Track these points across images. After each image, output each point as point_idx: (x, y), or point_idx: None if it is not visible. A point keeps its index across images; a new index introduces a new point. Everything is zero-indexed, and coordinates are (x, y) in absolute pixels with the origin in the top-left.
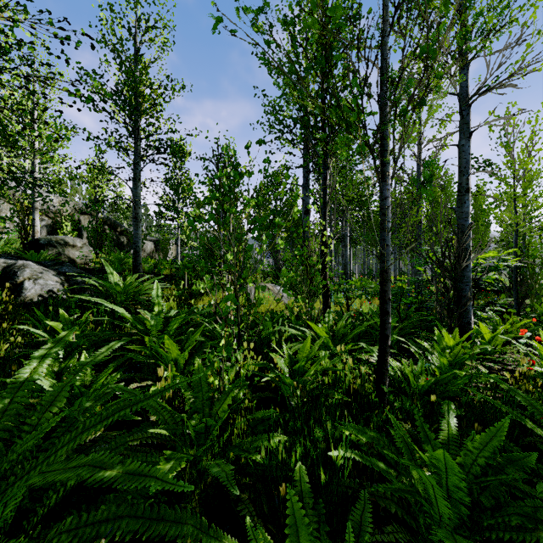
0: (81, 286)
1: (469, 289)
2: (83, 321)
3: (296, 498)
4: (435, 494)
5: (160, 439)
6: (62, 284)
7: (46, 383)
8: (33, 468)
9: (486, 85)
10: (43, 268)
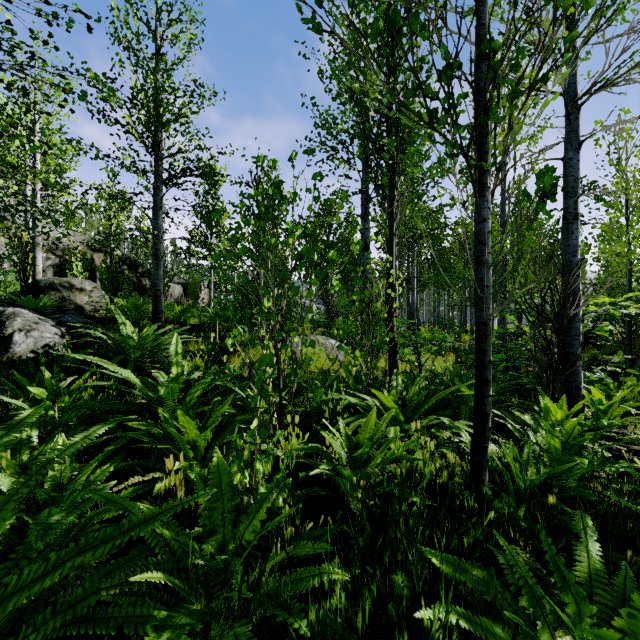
0: (84, 339)
1: (580, 345)
2: (77, 387)
3: None
4: None
5: (154, 581)
6: (62, 337)
7: (4, 482)
8: None
9: (603, 79)
10: (39, 317)
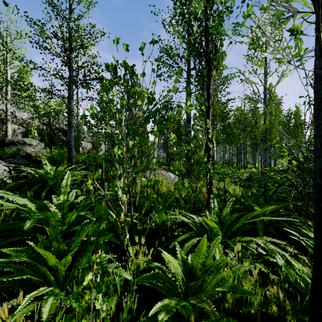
0: (19, 174)
1: None
2: None
3: None
4: None
5: None
6: (9, 172)
7: None
8: None
9: None
10: None
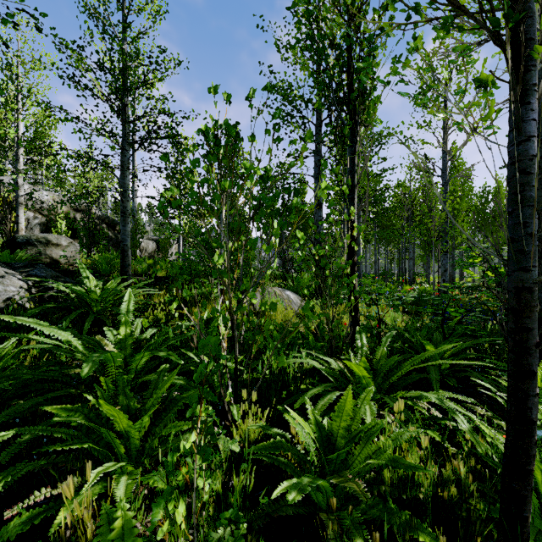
0: (46, 293)
1: None
2: (8, 352)
3: None
4: None
5: None
6: (28, 290)
7: None
8: None
9: None
10: (7, 271)
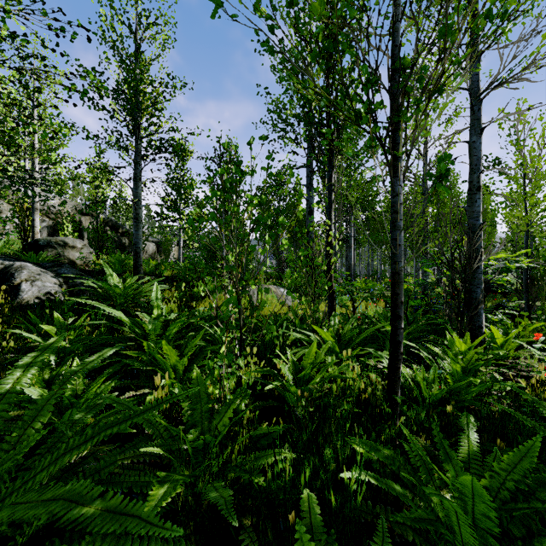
0: (79, 288)
1: (481, 292)
2: (79, 324)
3: (305, 536)
4: (460, 522)
5: (154, 456)
6: (60, 286)
7: (34, 393)
8: (8, 495)
9: (499, 78)
10: (41, 270)
